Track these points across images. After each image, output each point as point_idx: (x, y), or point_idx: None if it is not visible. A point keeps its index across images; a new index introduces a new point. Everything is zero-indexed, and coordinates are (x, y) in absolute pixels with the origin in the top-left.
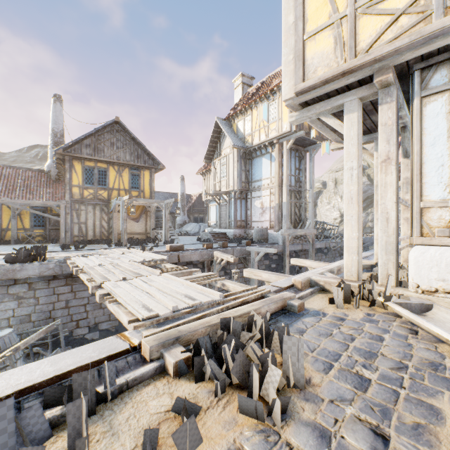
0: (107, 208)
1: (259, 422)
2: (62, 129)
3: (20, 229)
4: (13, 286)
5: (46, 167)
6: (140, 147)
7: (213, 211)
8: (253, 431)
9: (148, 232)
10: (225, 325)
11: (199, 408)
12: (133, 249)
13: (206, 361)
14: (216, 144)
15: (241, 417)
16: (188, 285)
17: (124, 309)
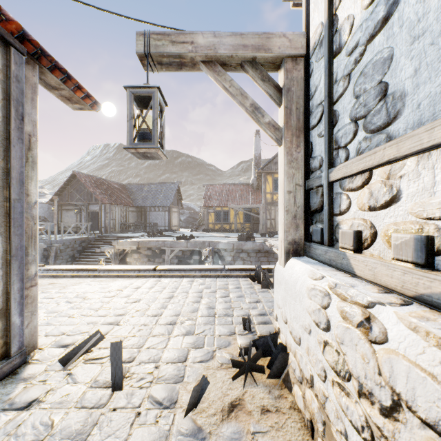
0: None
1: None
2: (259, 153)
3: (238, 223)
4: (241, 253)
5: (251, 181)
6: None
7: None
8: None
9: None
10: None
11: None
12: None
13: None
14: None
15: None
16: None
17: None
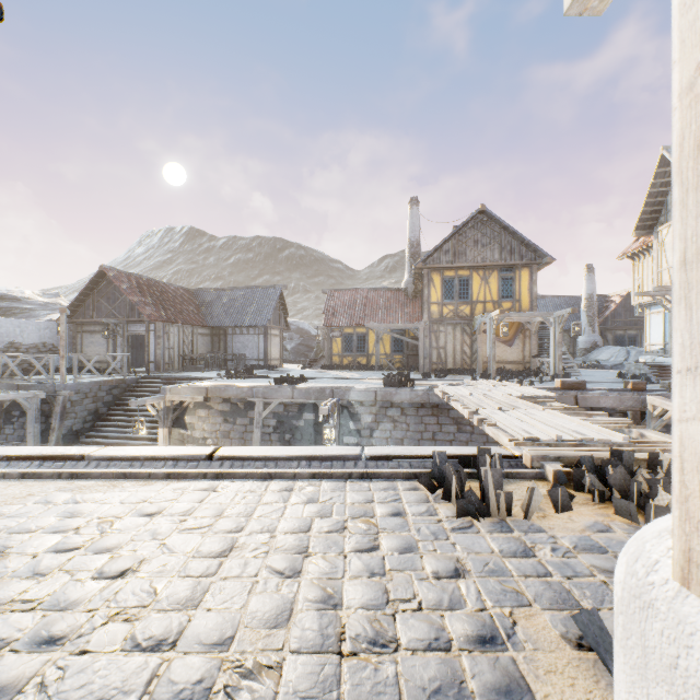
0: (469, 328)
1: (633, 523)
2: (418, 237)
3: (381, 355)
4: (389, 409)
5: (403, 284)
6: (513, 237)
7: (657, 325)
8: (623, 524)
9: (525, 361)
10: (616, 457)
11: (572, 497)
12: (506, 382)
13: (585, 475)
14: (663, 197)
15: (615, 516)
16: (579, 424)
17: (502, 432)
